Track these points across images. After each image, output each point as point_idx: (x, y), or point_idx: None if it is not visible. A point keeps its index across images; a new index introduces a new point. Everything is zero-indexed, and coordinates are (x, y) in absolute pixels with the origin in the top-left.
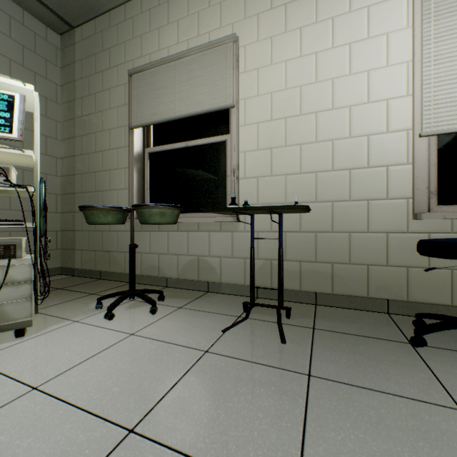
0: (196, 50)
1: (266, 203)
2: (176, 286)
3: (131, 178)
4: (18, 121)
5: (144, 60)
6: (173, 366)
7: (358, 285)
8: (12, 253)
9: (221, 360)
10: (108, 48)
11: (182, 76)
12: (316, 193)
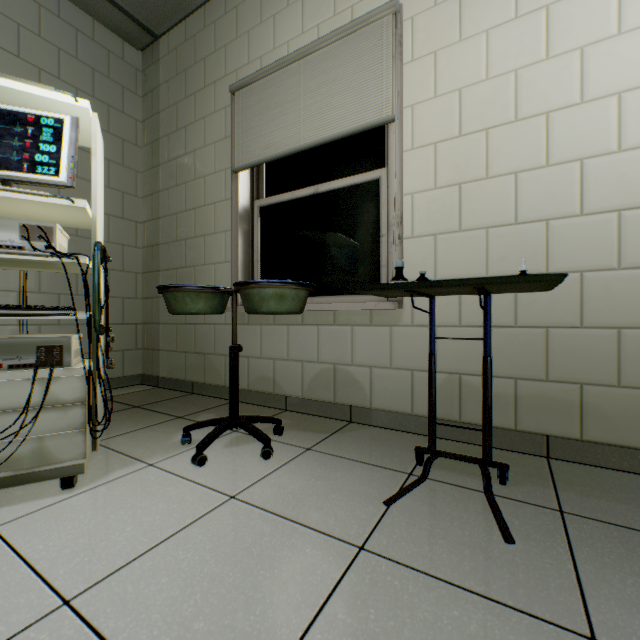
0: (332, 37)
1: (451, 277)
2: (300, 410)
3: (233, 246)
4: (67, 157)
5: (253, 67)
6: (303, 579)
7: (638, 428)
8: (56, 359)
9: (391, 573)
10: (202, 59)
11: (309, 83)
12: (548, 258)
